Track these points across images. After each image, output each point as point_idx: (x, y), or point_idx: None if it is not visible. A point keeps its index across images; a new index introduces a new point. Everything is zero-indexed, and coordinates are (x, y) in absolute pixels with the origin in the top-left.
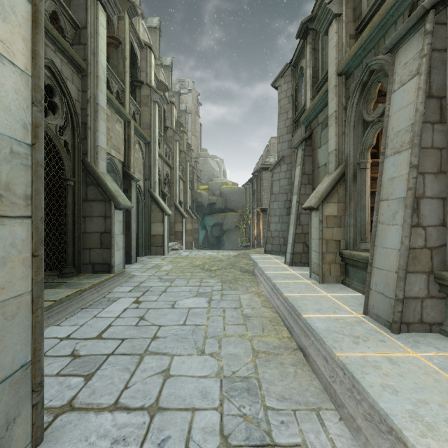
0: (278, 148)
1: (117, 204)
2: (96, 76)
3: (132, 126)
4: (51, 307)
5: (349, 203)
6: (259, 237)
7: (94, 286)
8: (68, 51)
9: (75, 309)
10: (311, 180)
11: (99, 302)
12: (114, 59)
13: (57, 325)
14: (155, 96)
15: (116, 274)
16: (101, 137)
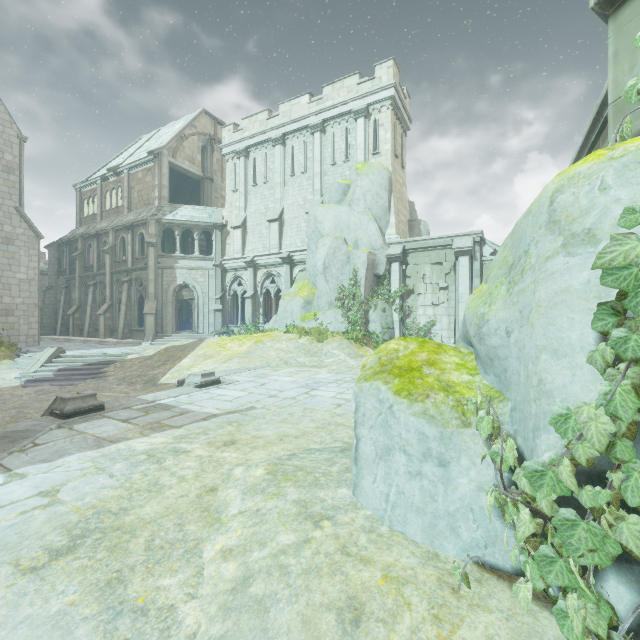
0: (49, 281)
1: None
2: None
3: None
4: None
5: (83, 314)
6: None
7: None
8: None
9: None
10: (69, 303)
11: None
12: None
13: None
14: None
15: None
16: None
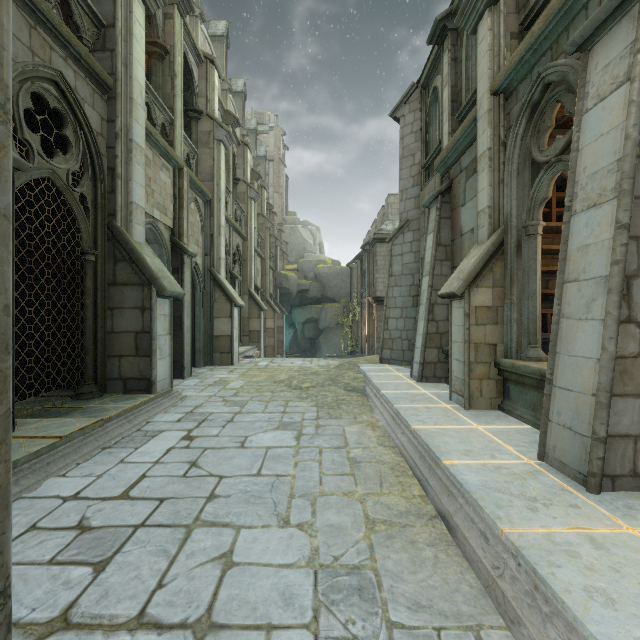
0: (400, 207)
1: (161, 290)
2: (129, 99)
3: (185, 175)
4: (54, 447)
5: (510, 287)
6: (371, 339)
7: (125, 413)
8: (85, 59)
9: (92, 450)
10: (450, 255)
11: (130, 437)
12: (158, 77)
13: (61, 475)
14: (220, 133)
15: (159, 394)
16: (137, 190)
